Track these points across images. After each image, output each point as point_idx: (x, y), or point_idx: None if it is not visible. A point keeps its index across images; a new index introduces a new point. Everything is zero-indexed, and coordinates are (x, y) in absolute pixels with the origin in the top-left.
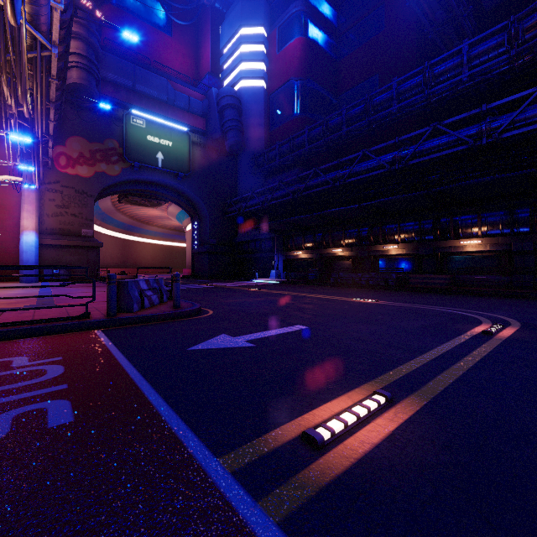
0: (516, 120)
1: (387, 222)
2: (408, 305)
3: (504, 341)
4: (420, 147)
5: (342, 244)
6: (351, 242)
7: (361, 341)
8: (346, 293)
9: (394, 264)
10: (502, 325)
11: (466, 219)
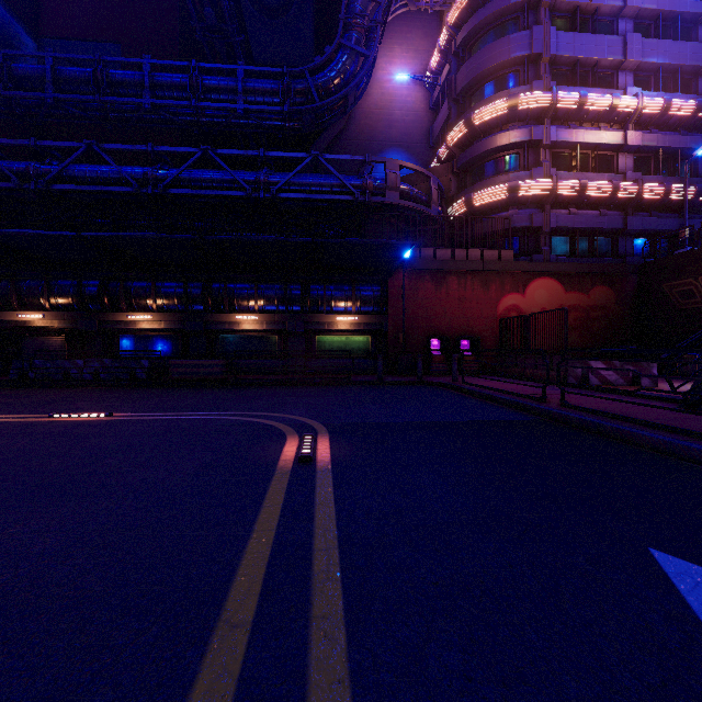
0: (292, 182)
1: (134, 277)
2: (170, 417)
3: (334, 471)
4: (187, 173)
5: (44, 305)
6: (65, 302)
7: (1, 632)
8: (41, 401)
9: (147, 345)
10: (313, 437)
11: (242, 288)
